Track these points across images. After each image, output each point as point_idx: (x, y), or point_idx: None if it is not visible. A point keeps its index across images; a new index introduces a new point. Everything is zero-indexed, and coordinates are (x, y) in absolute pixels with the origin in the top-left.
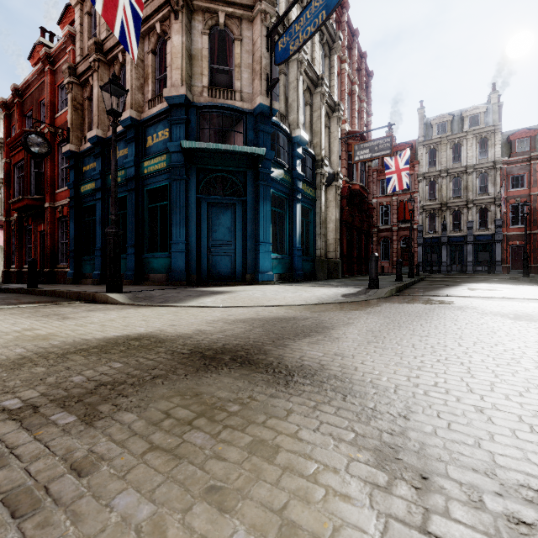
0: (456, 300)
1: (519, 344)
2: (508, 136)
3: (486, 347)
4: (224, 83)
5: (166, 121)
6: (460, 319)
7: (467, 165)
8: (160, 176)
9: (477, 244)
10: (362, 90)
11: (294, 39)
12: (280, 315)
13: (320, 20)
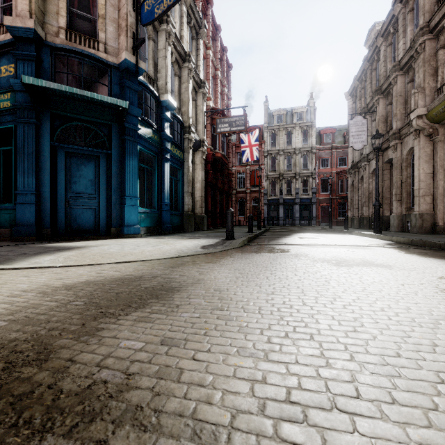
0: (292, 248)
1: (352, 295)
2: (319, 131)
3: (327, 304)
4: (87, 31)
5: (10, 55)
6: (298, 268)
7: (296, 148)
8: (4, 116)
9: (301, 204)
10: (224, 77)
11: (159, 2)
12: (126, 274)
13: None
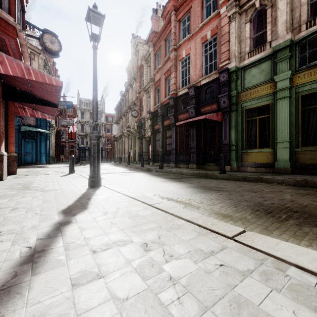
0: None
1: None
2: (106, 115)
3: None
4: None
5: None
6: None
7: None
8: None
9: None
10: None
11: None
12: None
13: (65, 107)
